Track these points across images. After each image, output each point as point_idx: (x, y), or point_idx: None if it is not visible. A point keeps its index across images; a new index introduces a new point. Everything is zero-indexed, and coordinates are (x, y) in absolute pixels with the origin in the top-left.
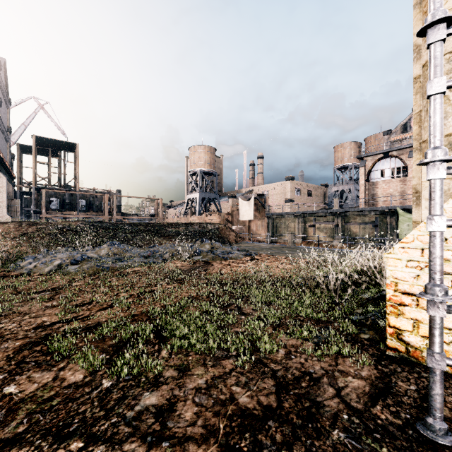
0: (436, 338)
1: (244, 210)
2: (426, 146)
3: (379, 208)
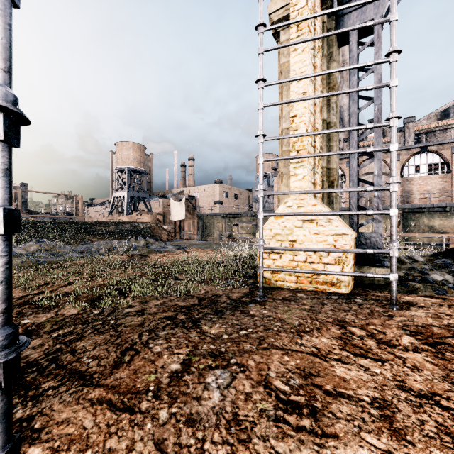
0: (260, 260)
1: (176, 210)
2: (282, 176)
3: None
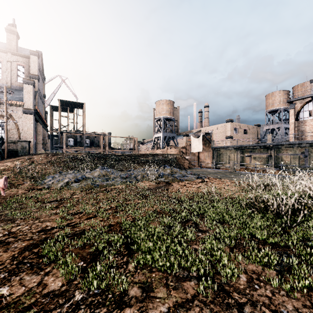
0: None
1: (195, 144)
2: None
3: (309, 141)
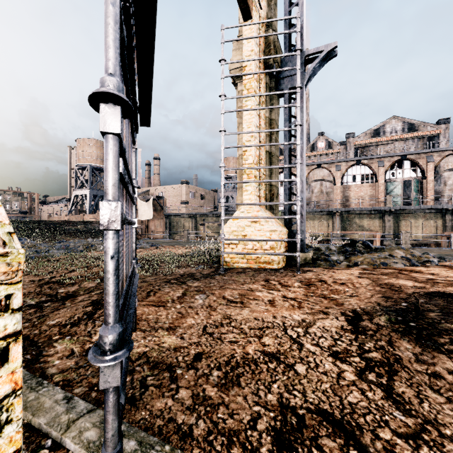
0: (222, 247)
1: (143, 210)
2: (239, 188)
3: None
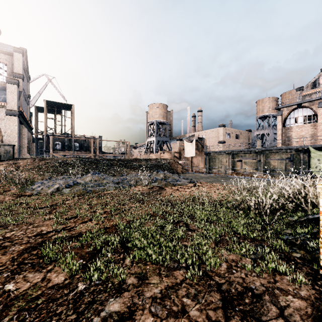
0: None
1: (188, 149)
2: None
3: (294, 147)
